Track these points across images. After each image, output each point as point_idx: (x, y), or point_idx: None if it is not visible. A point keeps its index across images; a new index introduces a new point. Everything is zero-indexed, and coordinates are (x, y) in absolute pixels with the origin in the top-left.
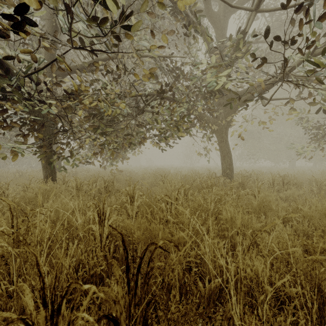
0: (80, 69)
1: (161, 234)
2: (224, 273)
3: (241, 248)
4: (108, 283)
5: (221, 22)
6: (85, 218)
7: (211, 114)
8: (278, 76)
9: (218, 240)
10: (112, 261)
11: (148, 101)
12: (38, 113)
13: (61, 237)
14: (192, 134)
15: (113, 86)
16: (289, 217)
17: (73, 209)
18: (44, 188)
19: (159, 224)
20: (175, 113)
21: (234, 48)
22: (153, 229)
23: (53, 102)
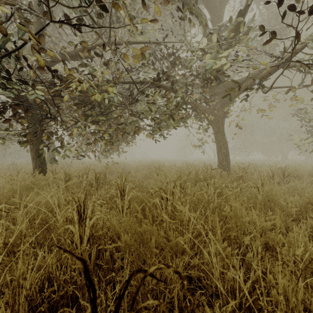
0: (70, 55)
1: (154, 240)
2: (237, 291)
3: (252, 253)
4: (84, 306)
5: (217, 9)
6: (66, 215)
7: (206, 104)
8: (280, 61)
9: (225, 244)
10: (63, 312)
11: (141, 89)
12: (26, 102)
13: (36, 239)
14: (187, 126)
15: (104, 71)
16: (300, 213)
17: (58, 203)
18: (29, 180)
19: (152, 222)
20: (170, 102)
21: (232, 32)
22: (145, 231)
23: (38, 87)
